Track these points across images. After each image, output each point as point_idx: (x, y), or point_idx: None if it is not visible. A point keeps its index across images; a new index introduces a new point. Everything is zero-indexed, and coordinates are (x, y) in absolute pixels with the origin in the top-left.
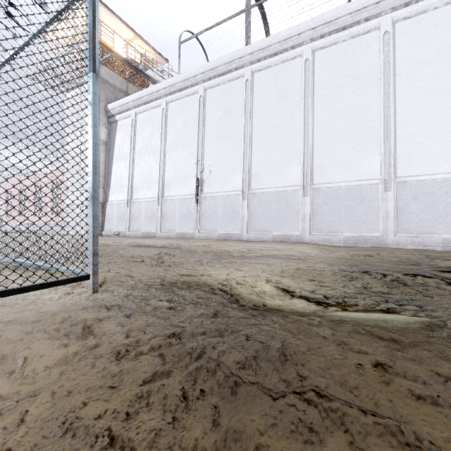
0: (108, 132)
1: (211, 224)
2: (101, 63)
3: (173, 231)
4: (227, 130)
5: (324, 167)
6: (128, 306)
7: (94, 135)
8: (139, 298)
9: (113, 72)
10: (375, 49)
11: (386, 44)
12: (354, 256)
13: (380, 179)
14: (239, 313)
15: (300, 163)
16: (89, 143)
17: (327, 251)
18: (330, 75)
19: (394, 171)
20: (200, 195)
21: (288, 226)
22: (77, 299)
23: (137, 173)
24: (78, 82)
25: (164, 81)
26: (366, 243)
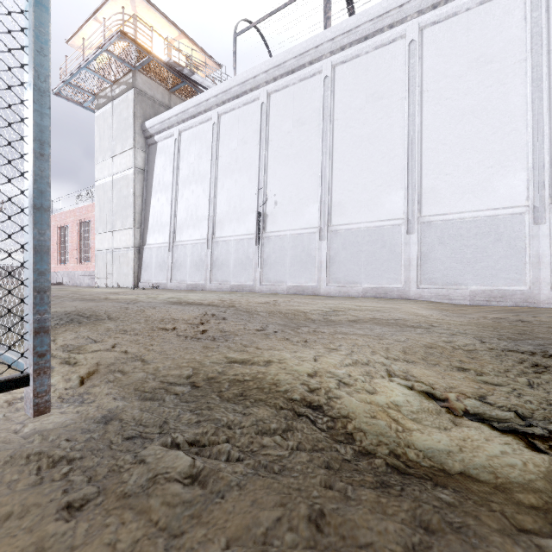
0: (146, 156)
1: (276, 273)
2: (137, 69)
3: (226, 283)
4: (298, 146)
5: (438, 191)
6: (92, 466)
7: (37, 72)
8: (130, 434)
9: (152, 82)
10: (517, 17)
11: (535, 7)
12: (498, 321)
13: (526, 206)
14: (389, 525)
15: (402, 187)
16: (28, 89)
17: (449, 312)
18: (446, 61)
19: (549, 194)
20: (262, 235)
21: (385, 276)
22: (1, 427)
23: (181, 207)
24: (110, 95)
25: (215, 86)
26: (505, 300)
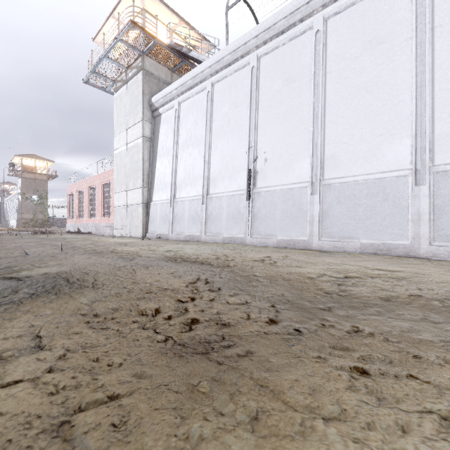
0: (152, 127)
1: (266, 227)
2: (145, 54)
3: (219, 235)
4: (288, 103)
5: None
6: None
7: None
8: None
9: (157, 64)
10: None
11: None
12: None
13: None
14: None
15: (408, 134)
16: None
17: None
18: None
19: None
20: (252, 190)
21: (387, 231)
22: None
23: (180, 168)
24: (124, 79)
25: (209, 58)
26: None
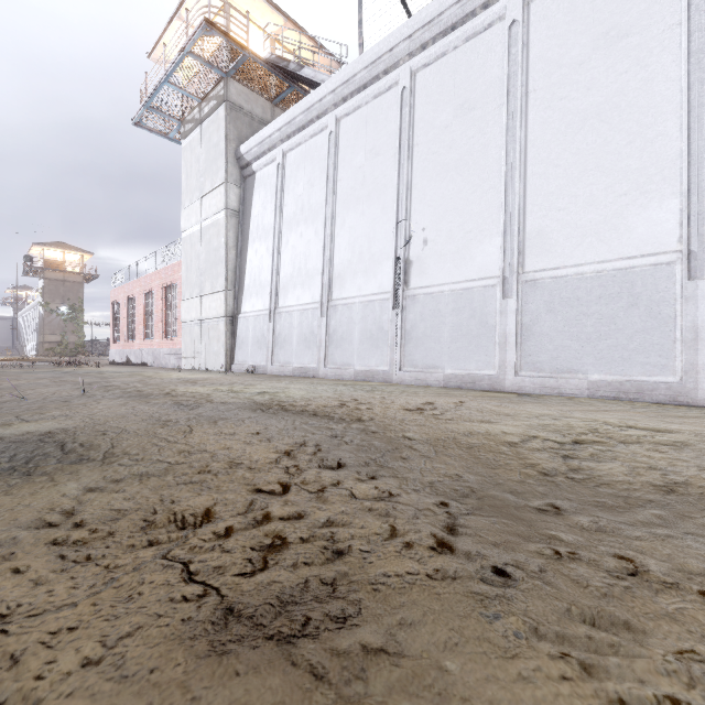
0: (242, 193)
1: (426, 353)
2: (230, 75)
3: (348, 367)
4: (463, 146)
5: None
6: None
7: None
8: None
9: (249, 91)
10: None
11: None
12: None
13: None
14: None
15: (675, 191)
16: None
17: None
18: None
19: None
20: (403, 293)
21: (638, 360)
22: None
23: (285, 259)
24: (198, 117)
25: (332, 77)
26: None
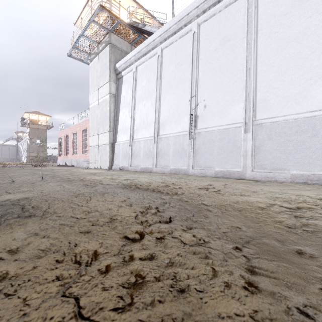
0: (117, 86)
1: (205, 160)
2: (111, 31)
3: (167, 167)
4: (224, 59)
5: None
6: None
7: None
8: None
9: (120, 39)
10: None
11: None
12: None
13: None
14: None
15: None
16: None
17: None
18: None
19: None
20: (194, 131)
21: (317, 163)
22: None
23: (137, 116)
24: (96, 51)
25: (159, 29)
26: None
